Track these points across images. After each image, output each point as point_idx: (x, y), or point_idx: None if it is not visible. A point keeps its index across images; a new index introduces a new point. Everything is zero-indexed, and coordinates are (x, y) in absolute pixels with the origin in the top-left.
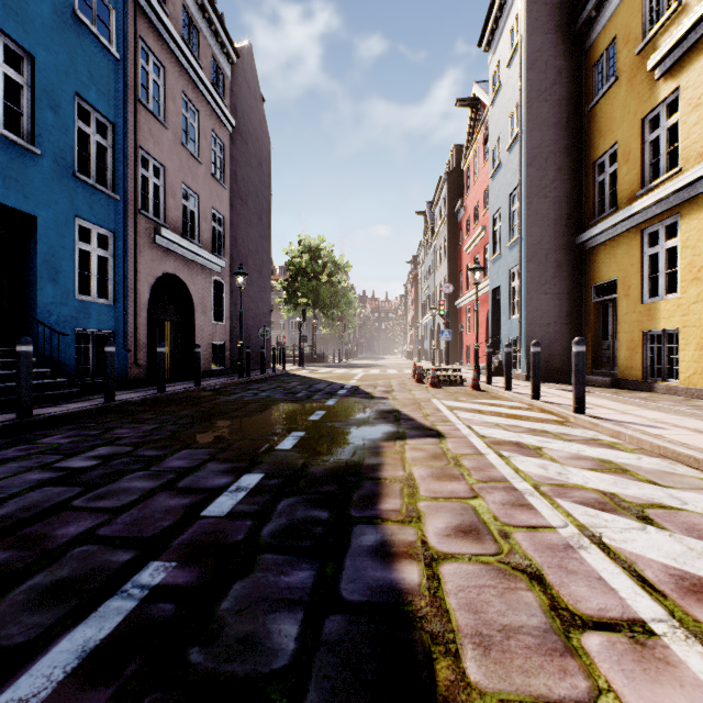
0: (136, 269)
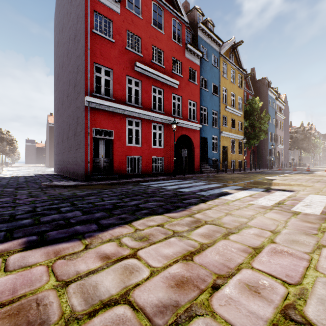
0: (276, 152)
